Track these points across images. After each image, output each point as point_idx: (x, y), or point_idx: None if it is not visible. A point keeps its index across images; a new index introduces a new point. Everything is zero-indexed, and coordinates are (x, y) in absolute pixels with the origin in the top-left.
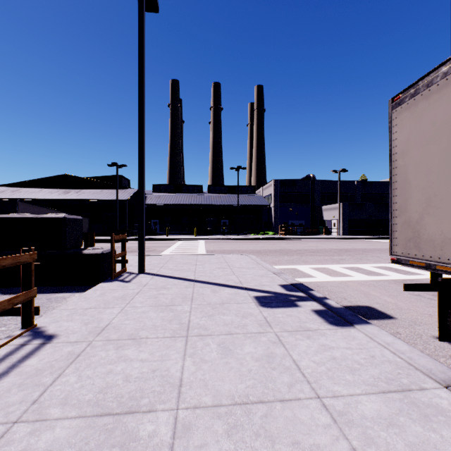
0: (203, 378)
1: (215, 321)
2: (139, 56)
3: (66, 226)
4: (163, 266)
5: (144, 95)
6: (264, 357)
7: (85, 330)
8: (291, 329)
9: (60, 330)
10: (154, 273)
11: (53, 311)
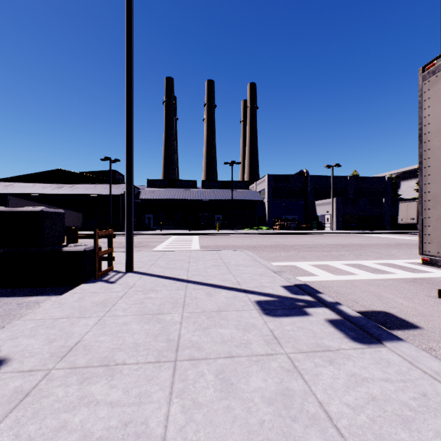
0: (195, 440)
1: (212, 337)
2: (126, 34)
3: (44, 220)
4: (154, 264)
5: (132, 78)
6: (279, 397)
7: (47, 351)
8: (306, 348)
9: (15, 351)
10: (143, 272)
11: (15, 322)
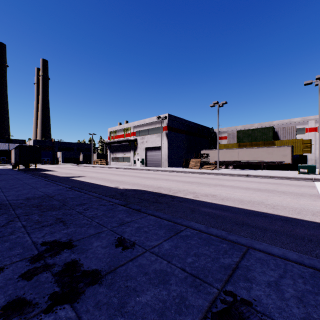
0: None
1: None
2: None
3: None
4: None
5: None
6: None
7: None
8: None
9: None
10: None
11: None
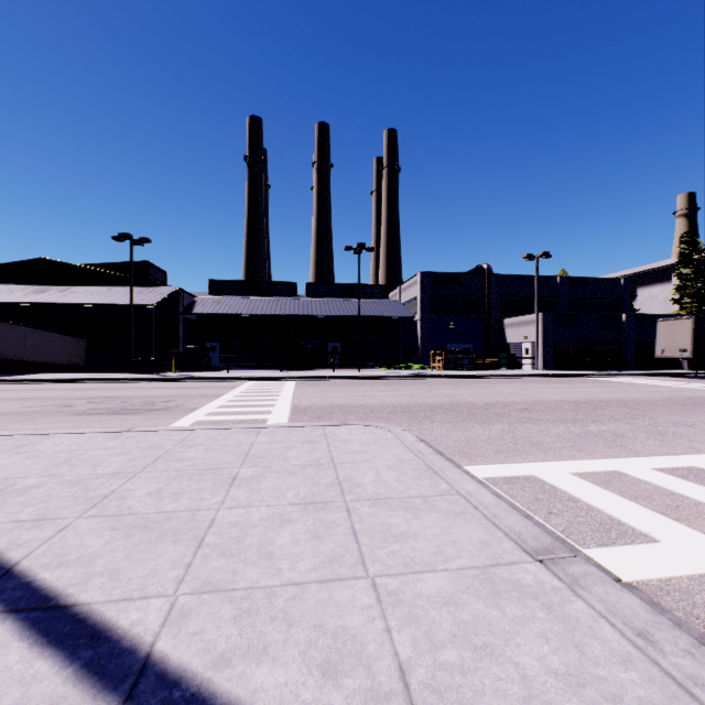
0: None
1: None
2: None
3: None
4: (111, 495)
5: None
6: None
7: None
8: None
9: None
10: (6, 565)
11: None
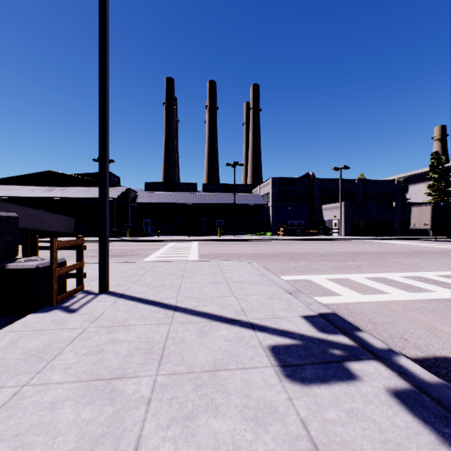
0: None
1: (197, 445)
2: None
3: None
4: (139, 280)
5: (107, 44)
6: None
7: None
8: None
9: None
10: (121, 293)
11: None
